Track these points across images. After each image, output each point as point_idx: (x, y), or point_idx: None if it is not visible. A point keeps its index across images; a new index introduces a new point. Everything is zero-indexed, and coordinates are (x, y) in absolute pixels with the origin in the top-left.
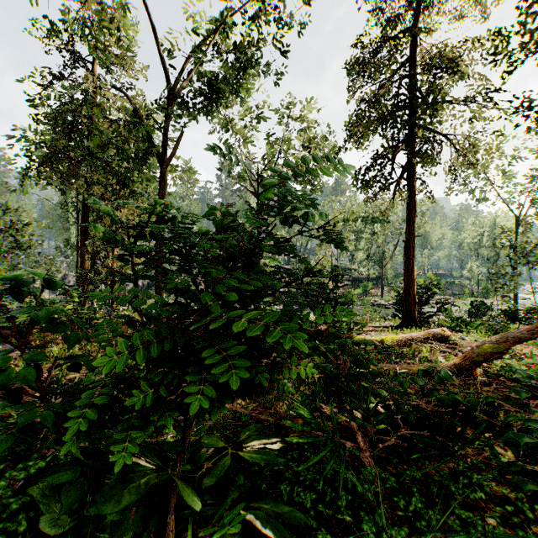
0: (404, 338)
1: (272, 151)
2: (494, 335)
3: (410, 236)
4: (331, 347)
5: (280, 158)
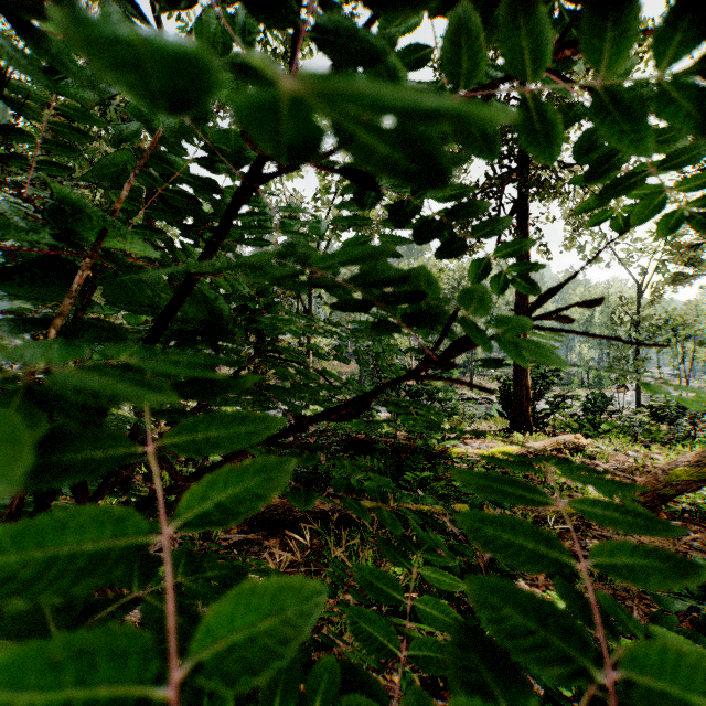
0: (524, 450)
1: (327, 185)
2: (634, 441)
3: (522, 303)
4: (424, 475)
5: (338, 194)
